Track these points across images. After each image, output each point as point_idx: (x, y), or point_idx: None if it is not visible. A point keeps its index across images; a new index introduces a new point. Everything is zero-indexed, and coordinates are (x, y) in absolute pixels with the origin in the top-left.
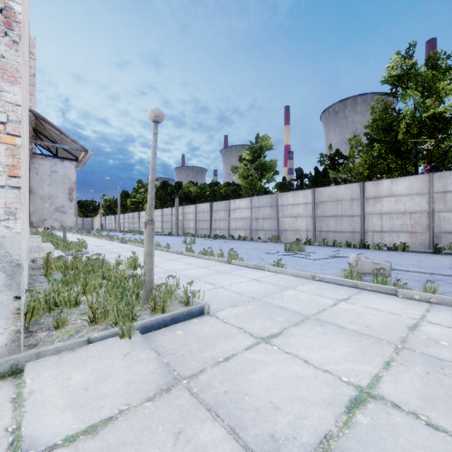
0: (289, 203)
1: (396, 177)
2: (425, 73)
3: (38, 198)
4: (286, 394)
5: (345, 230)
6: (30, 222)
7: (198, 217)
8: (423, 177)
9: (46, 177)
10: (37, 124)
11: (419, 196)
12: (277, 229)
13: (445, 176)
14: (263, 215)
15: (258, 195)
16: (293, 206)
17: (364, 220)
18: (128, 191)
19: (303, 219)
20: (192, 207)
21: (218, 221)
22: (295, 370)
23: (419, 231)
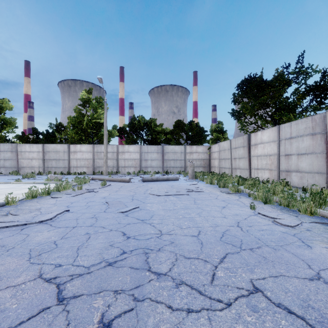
0: (26, 150)
1: (84, 143)
2: (95, 103)
3: None
4: (20, 192)
5: (61, 166)
6: None
7: None
8: (91, 145)
9: None
10: None
11: (90, 153)
12: (17, 167)
13: (98, 146)
14: (5, 157)
15: None
16: (30, 153)
17: (70, 162)
18: None
19: (36, 161)
20: None
21: None
22: (23, 191)
23: (90, 166)
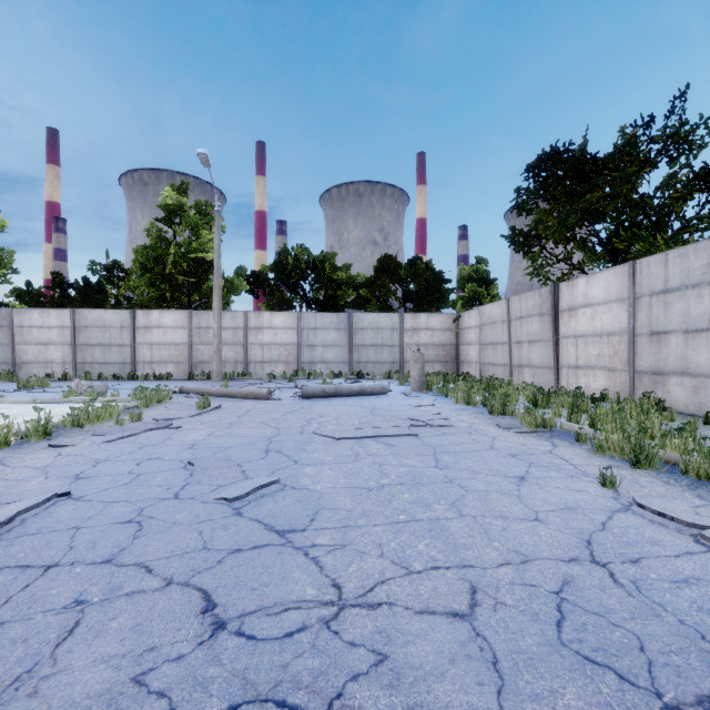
0: (34, 324)
1: (171, 308)
2: (195, 215)
3: None
4: None
5: (114, 361)
6: None
7: None
8: (185, 313)
9: None
10: None
11: (183, 330)
12: (13, 362)
13: (200, 314)
14: None
15: None
16: (41, 329)
17: (136, 350)
18: None
19: (58, 348)
20: None
21: None
22: None
23: (182, 361)
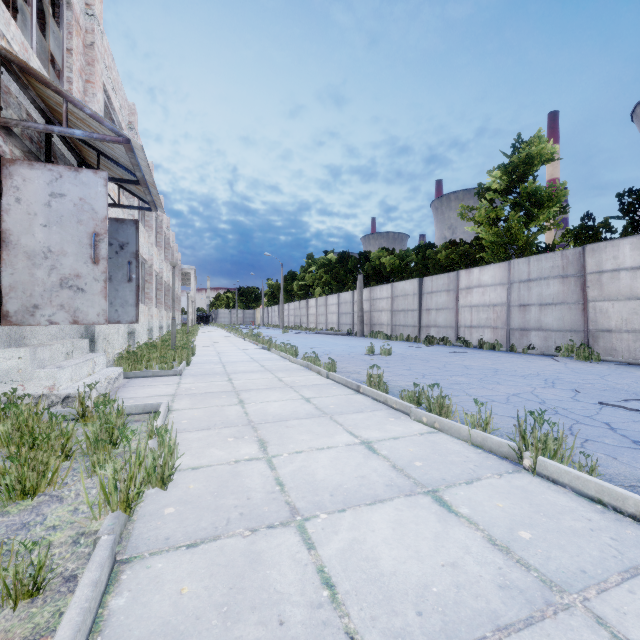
0: (621, 264)
1: None
2: None
3: (21, 256)
4: None
5: None
6: (4, 313)
7: (395, 306)
8: None
9: (40, 208)
10: (45, 102)
11: None
12: (583, 329)
13: None
14: (541, 296)
15: (522, 257)
16: (636, 272)
17: None
18: (296, 272)
19: None
20: (385, 288)
21: (434, 311)
22: None
23: None
